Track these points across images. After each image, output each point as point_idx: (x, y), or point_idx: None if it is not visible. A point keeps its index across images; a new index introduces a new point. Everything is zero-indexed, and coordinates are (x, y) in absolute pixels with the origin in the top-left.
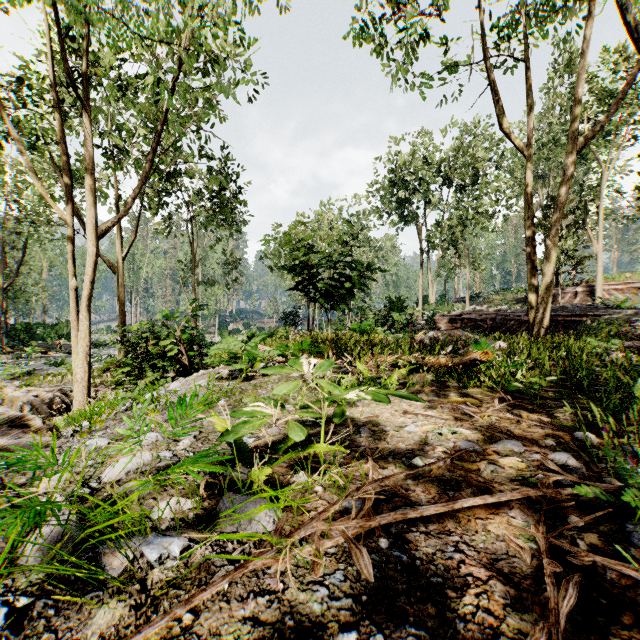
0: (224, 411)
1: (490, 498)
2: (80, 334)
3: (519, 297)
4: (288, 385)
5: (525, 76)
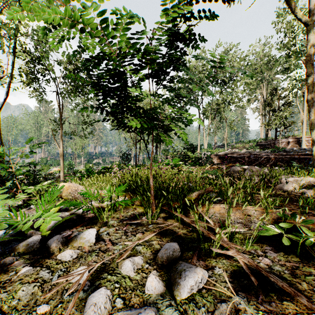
0: None
1: None
2: None
3: (251, 145)
4: None
5: None
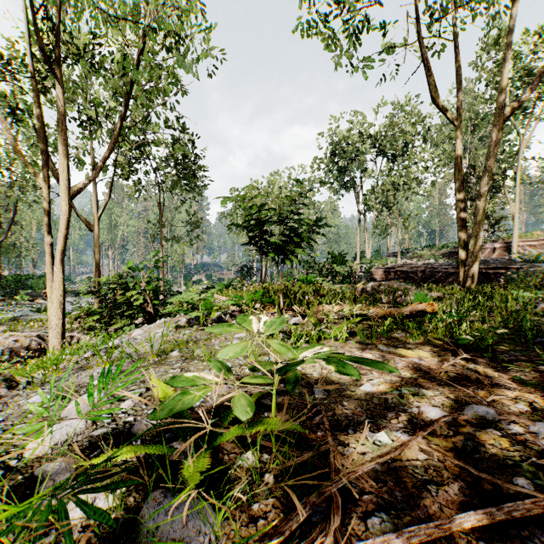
0: (176, 363)
1: (497, 512)
2: (54, 285)
3: (443, 252)
4: (235, 347)
5: (455, 53)
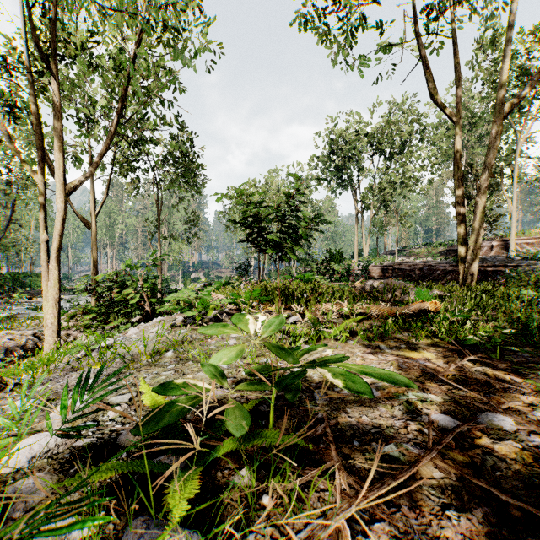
0: (169, 365)
1: None
2: (50, 283)
3: (441, 250)
4: (229, 351)
5: (455, 49)
